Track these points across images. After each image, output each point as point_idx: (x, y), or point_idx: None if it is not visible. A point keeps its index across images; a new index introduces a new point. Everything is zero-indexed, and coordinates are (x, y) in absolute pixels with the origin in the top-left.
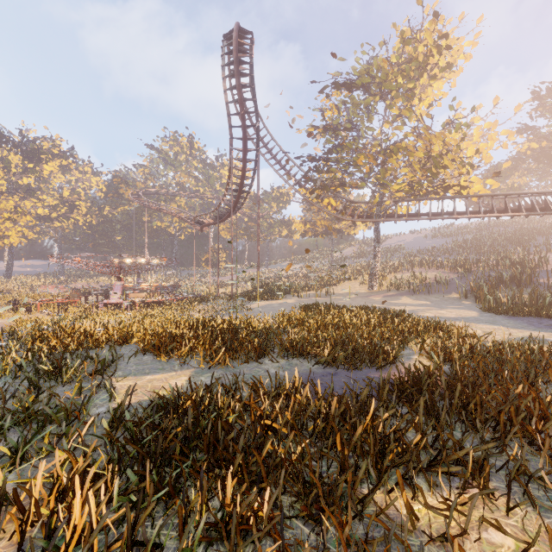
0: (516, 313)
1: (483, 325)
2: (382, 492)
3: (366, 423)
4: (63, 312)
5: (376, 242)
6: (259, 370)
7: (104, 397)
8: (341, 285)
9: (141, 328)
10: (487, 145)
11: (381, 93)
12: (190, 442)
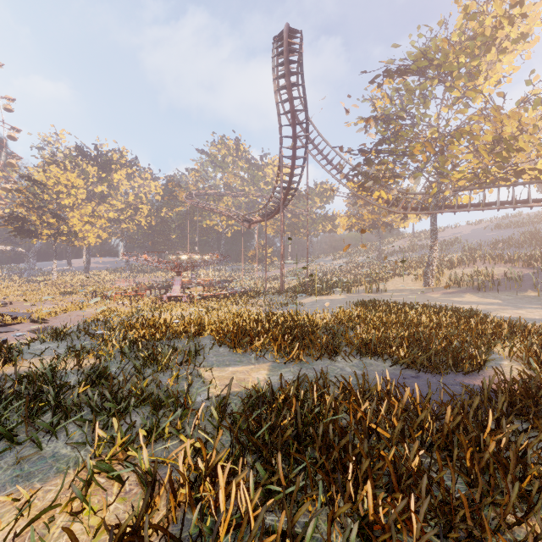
0: None
1: None
2: (530, 520)
3: (484, 437)
4: (136, 304)
5: (432, 236)
6: (334, 368)
7: (198, 385)
8: (391, 280)
9: (209, 320)
10: None
11: (440, 76)
12: (301, 440)
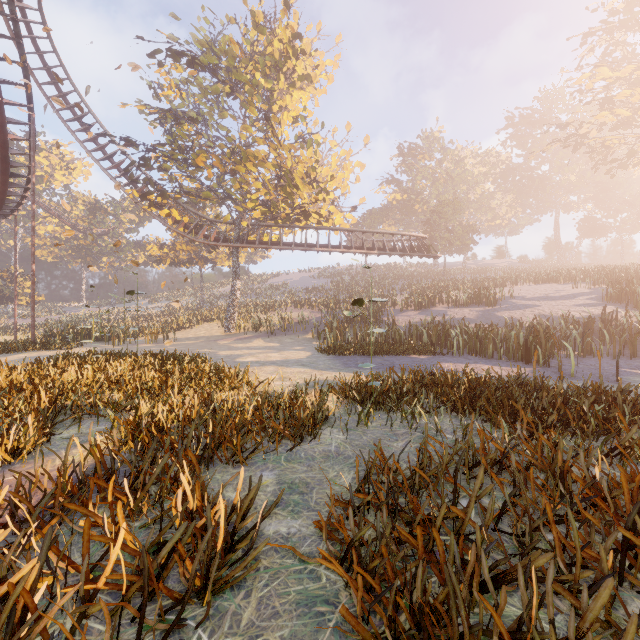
0: (345, 352)
1: (292, 368)
2: None
3: None
4: None
5: (234, 273)
6: None
7: None
8: (198, 327)
9: None
10: (345, 175)
11: (232, 83)
12: None
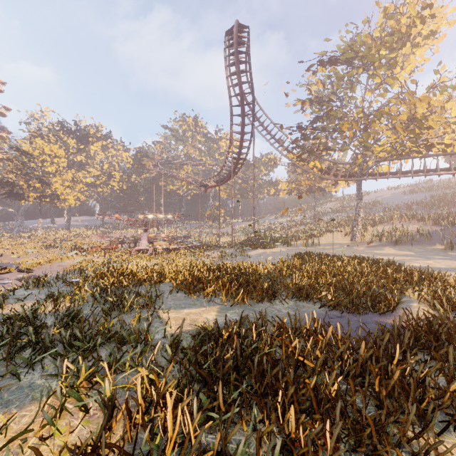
0: None
1: None
2: (426, 435)
3: (392, 367)
4: (108, 256)
5: (358, 198)
6: (272, 309)
7: (157, 325)
8: (324, 236)
9: (169, 270)
10: None
11: (364, 65)
12: (240, 371)
